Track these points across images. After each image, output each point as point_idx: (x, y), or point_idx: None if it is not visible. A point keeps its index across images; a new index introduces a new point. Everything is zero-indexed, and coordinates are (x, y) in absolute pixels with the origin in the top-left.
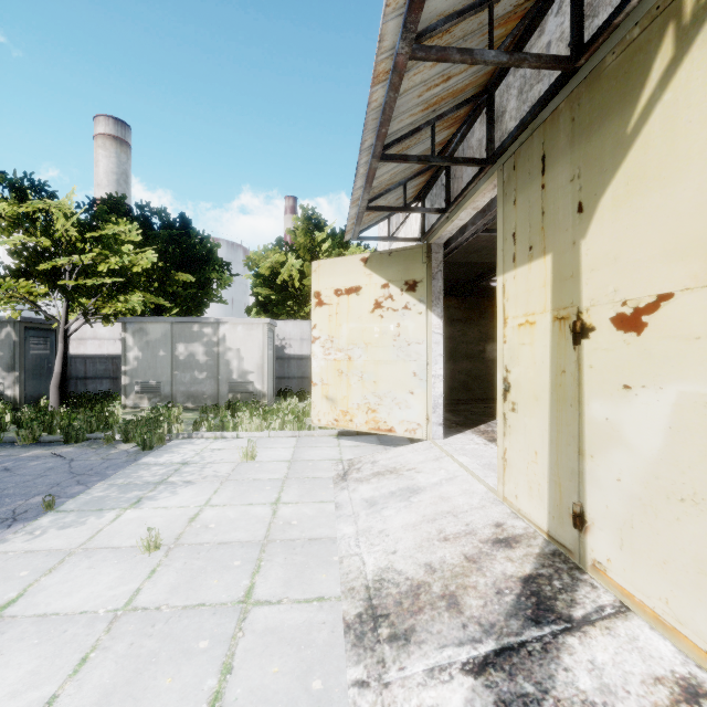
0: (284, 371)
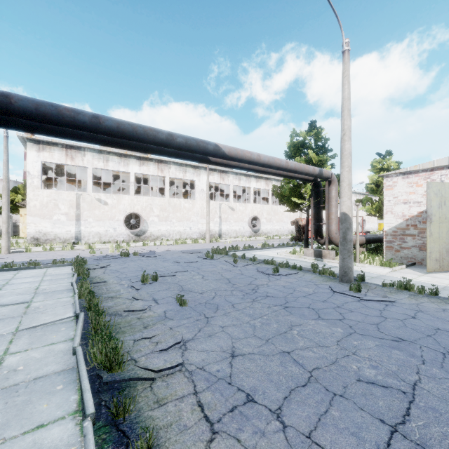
0: (16, 230)
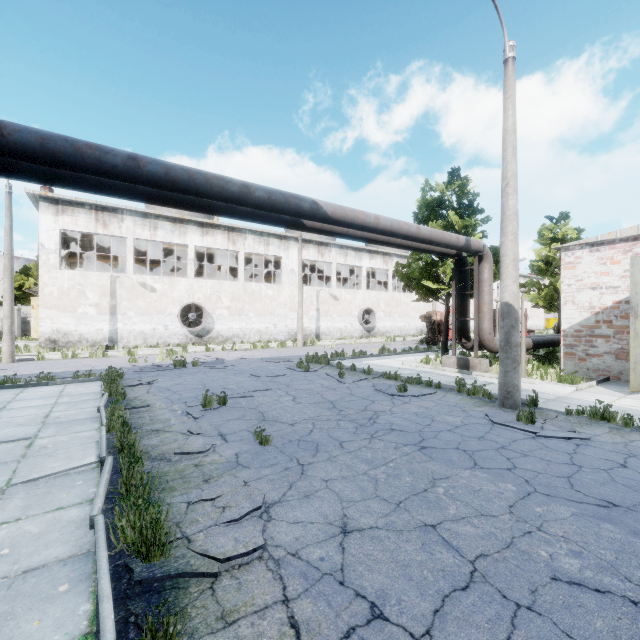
0: (27, 328)
